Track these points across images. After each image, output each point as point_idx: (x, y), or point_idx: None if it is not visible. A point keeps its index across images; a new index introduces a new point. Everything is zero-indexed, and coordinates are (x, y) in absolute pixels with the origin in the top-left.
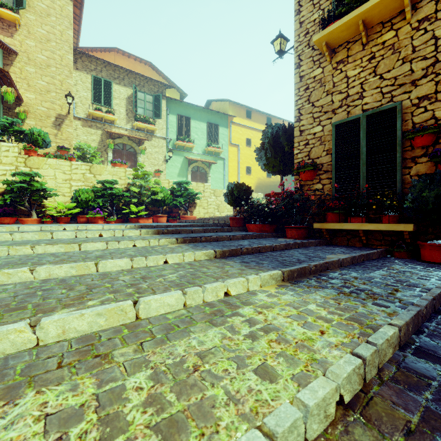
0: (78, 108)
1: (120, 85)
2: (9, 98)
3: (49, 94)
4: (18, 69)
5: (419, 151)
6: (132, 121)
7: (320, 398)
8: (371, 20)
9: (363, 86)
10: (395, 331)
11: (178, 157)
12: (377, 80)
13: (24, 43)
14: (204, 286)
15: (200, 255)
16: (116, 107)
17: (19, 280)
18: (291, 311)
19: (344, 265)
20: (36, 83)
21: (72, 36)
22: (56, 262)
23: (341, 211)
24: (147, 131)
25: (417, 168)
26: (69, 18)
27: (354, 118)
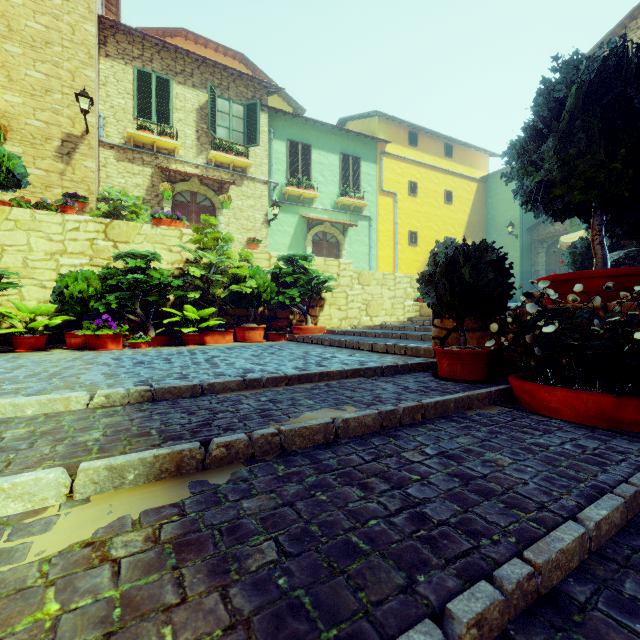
0: (109, 127)
1: (185, 86)
2: None
3: (50, 95)
4: None
5: None
6: (207, 151)
7: None
8: None
9: None
10: None
11: (290, 216)
12: None
13: None
14: None
15: None
16: (179, 125)
17: None
18: None
19: None
20: (25, 75)
21: None
22: None
23: None
24: (233, 168)
25: None
26: None
27: None
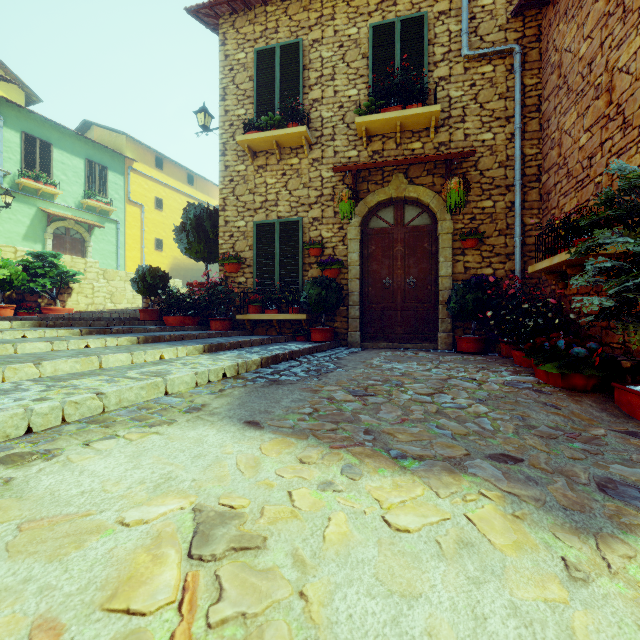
0: None
1: None
2: None
3: None
4: None
5: (313, 259)
6: None
7: (215, 368)
8: (282, 143)
9: (278, 196)
10: (258, 359)
11: (25, 206)
12: (288, 195)
13: None
14: (145, 351)
15: (123, 341)
16: None
17: None
18: (208, 359)
19: (255, 345)
20: None
21: None
22: None
23: (260, 304)
24: None
25: (312, 272)
26: None
27: (271, 222)
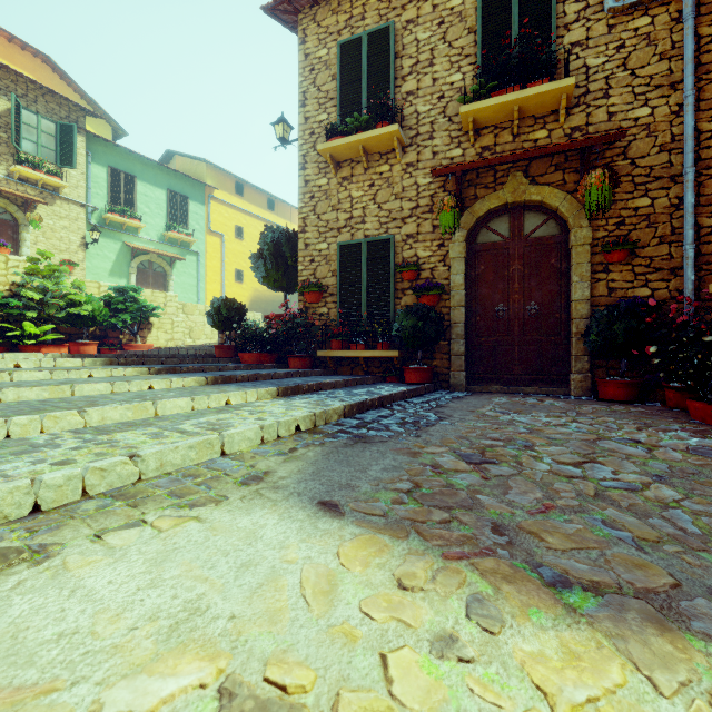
0: None
1: None
2: None
3: None
4: None
5: (407, 284)
6: (8, 162)
7: (286, 420)
8: (370, 148)
9: (365, 211)
10: (340, 406)
11: (111, 241)
12: (377, 209)
13: None
14: (209, 395)
15: (189, 382)
16: None
17: None
18: (280, 406)
19: (338, 387)
20: None
21: None
22: (16, 386)
23: (344, 338)
24: (43, 186)
25: (406, 299)
26: None
27: (357, 242)
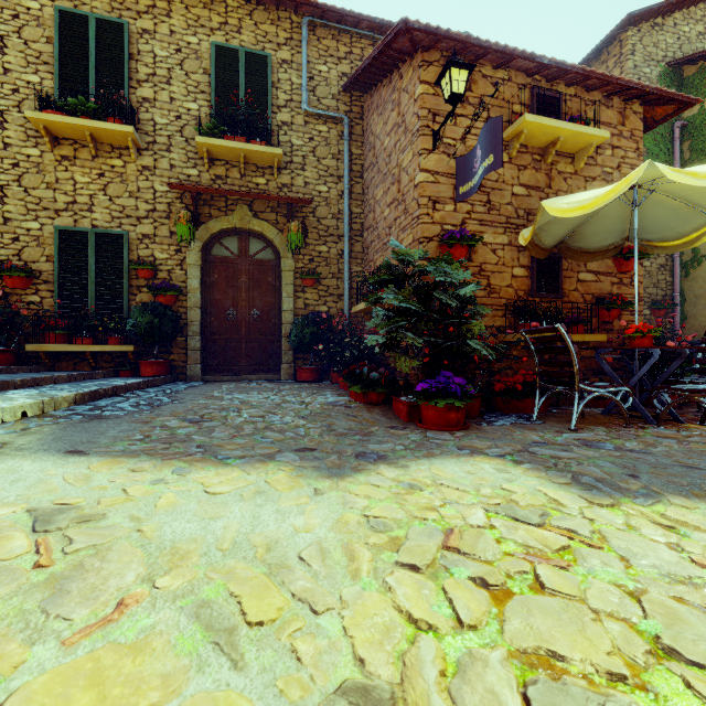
0: None
1: None
2: None
3: None
4: None
5: (143, 281)
6: None
7: (12, 406)
8: (100, 137)
9: (93, 199)
10: (71, 395)
11: None
12: (108, 201)
13: None
14: None
15: None
16: None
17: None
18: None
19: (60, 382)
20: None
21: None
22: None
23: (65, 332)
24: None
25: (142, 296)
26: None
27: (82, 230)
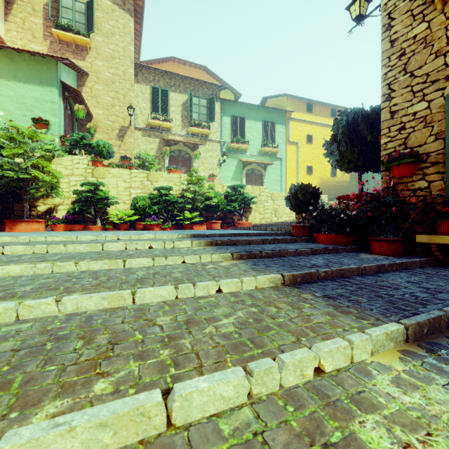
0: (138, 119)
1: (176, 93)
2: (81, 115)
3: (114, 108)
4: (89, 88)
5: None
6: (187, 127)
7: None
8: None
9: None
10: None
11: (232, 160)
12: None
13: (94, 63)
14: (281, 359)
15: (263, 282)
16: (172, 114)
17: (42, 314)
18: None
19: None
20: (103, 99)
21: (133, 50)
22: (88, 289)
23: None
24: (201, 135)
25: None
26: (130, 34)
27: None
